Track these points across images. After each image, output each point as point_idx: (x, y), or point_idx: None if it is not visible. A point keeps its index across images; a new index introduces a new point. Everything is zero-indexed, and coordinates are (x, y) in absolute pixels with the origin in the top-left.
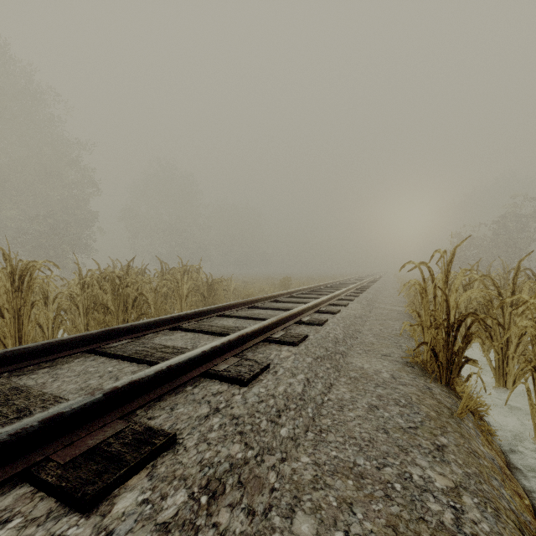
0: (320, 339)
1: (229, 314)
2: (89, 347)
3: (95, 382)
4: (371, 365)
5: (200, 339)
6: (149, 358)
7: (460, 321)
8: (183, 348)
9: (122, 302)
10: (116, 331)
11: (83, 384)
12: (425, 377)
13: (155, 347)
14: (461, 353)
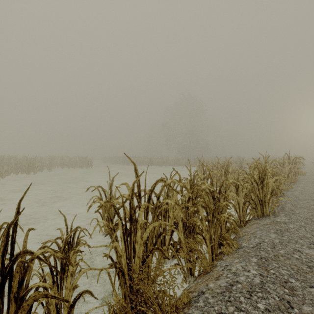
0: None
1: None
2: None
3: None
4: None
5: None
6: None
7: None
8: None
9: None
10: None
11: None
12: None
13: None
14: None
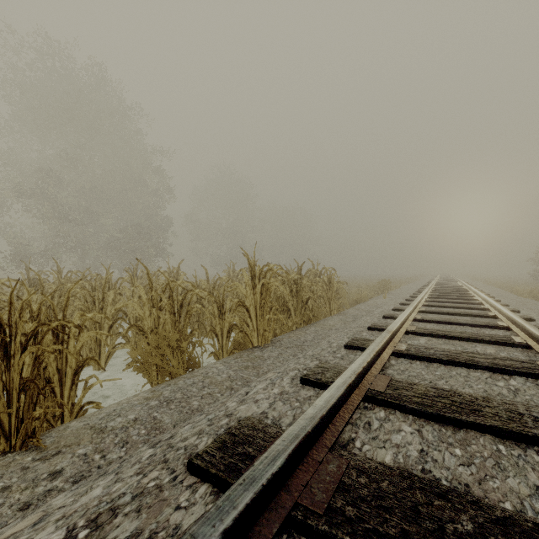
0: None
1: (420, 318)
2: (388, 349)
3: (482, 386)
4: None
5: (460, 345)
6: (480, 363)
7: None
8: (487, 354)
9: (300, 304)
10: (393, 334)
11: (476, 388)
12: None
13: (453, 352)
14: None
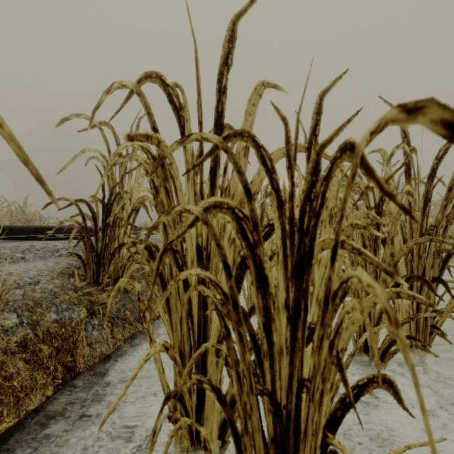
0: (3, 247)
1: None
2: None
3: None
4: (16, 267)
5: None
6: None
7: (111, 204)
8: None
9: None
10: None
11: None
12: (68, 275)
13: None
14: (111, 242)
